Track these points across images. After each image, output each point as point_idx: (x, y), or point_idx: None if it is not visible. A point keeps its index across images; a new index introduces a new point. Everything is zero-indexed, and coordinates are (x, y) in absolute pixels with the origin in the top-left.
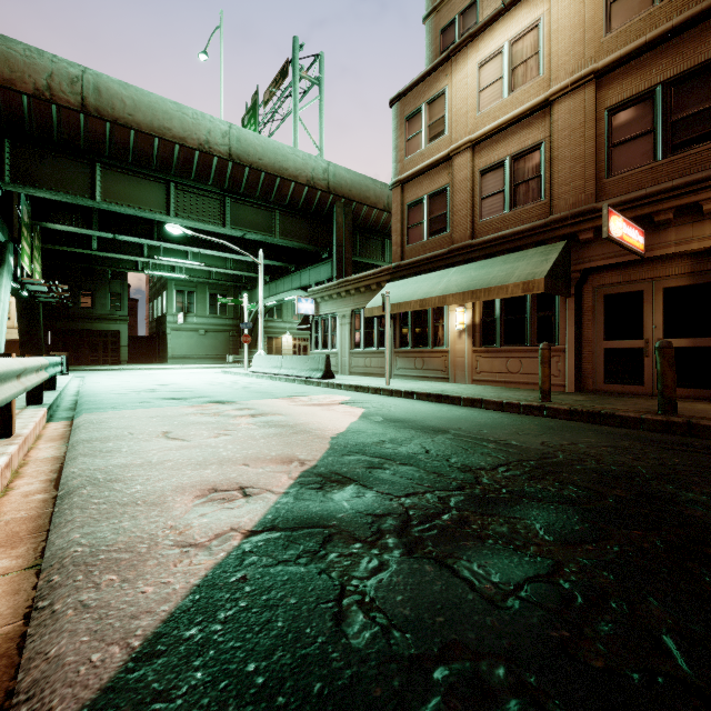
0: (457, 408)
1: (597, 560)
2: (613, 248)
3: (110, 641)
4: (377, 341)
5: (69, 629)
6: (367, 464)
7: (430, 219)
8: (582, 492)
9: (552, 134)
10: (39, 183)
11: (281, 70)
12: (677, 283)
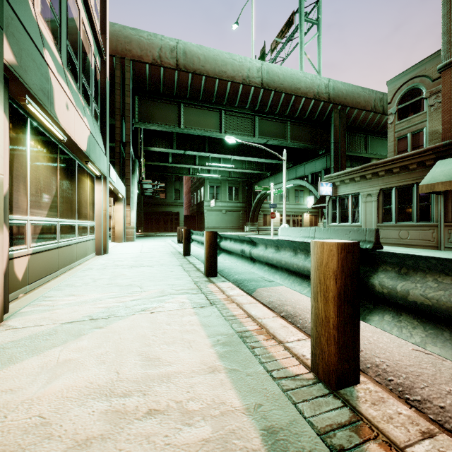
0: None
1: None
2: None
3: None
4: (415, 215)
5: None
6: None
7: None
8: None
9: None
10: (152, 121)
11: (287, 22)
12: None
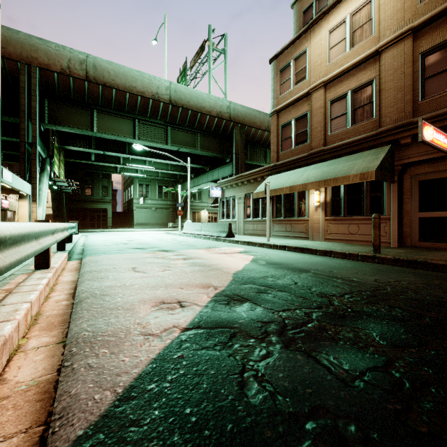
0: (314, 256)
1: (419, 359)
2: (426, 148)
3: (105, 388)
4: (261, 214)
5: (82, 379)
6: (256, 290)
7: (296, 134)
8: (406, 313)
9: (381, 74)
10: (63, 123)
11: (201, 46)
12: None
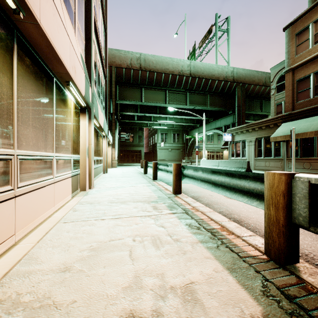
0: None
1: None
2: None
3: None
4: (273, 153)
5: None
6: None
7: (315, 86)
8: None
9: None
10: (126, 99)
11: (208, 31)
12: None
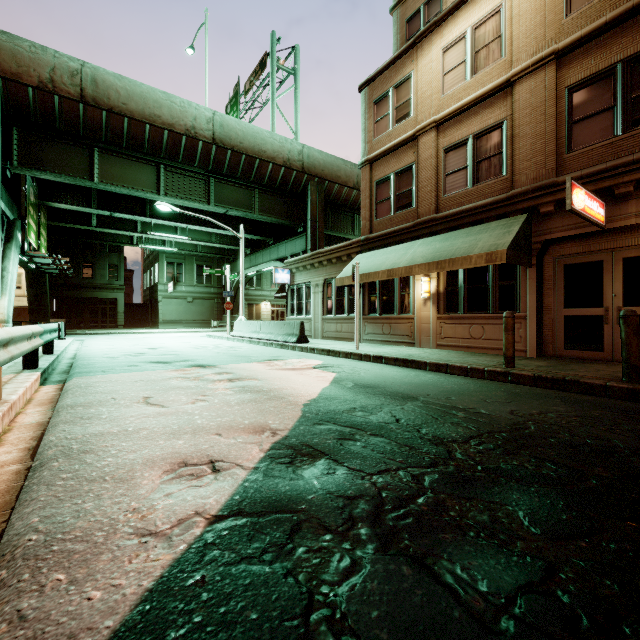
0: (423, 373)
1: (594, 562)
2: (574, 220)
3: None
4: (347, 308)
5: None
6: (338, 435)
7: (397, 195)
8: (562, 471)
9: (514, 113)
10: (43, 167)
11: (260, 62)
12: (636, 253)
